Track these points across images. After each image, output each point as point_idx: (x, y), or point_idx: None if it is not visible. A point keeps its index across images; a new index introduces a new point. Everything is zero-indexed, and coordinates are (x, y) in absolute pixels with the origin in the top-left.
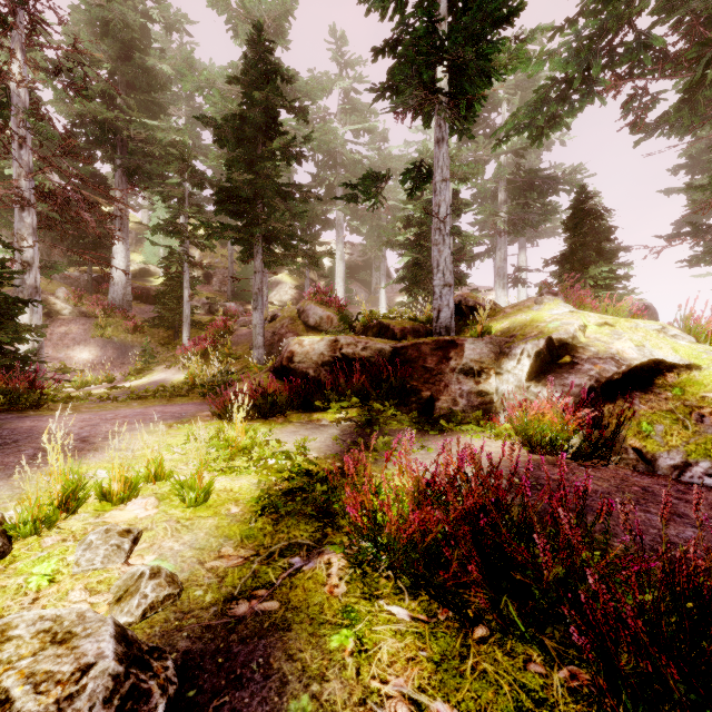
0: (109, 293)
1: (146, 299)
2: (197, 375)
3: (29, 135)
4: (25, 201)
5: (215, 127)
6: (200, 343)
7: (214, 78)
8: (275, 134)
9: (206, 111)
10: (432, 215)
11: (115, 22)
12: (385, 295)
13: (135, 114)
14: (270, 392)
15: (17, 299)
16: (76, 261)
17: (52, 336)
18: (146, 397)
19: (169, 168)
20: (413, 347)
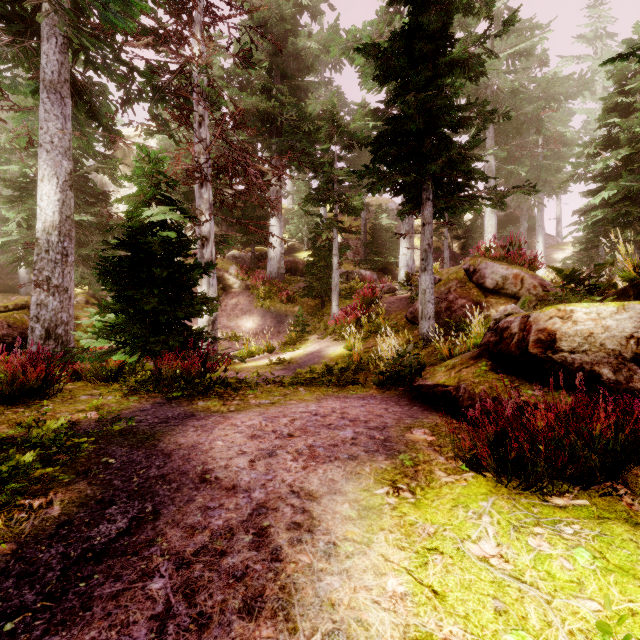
0: (267, 267)
1: (294, 272)
2: (360, 352)
3: (206, 113)
4: (202, 176)
5: (377, 56)
6: (351, 312)
7: (360, 33)
8: (448, 46)
9: (341, 94)
10: None
11: (271, 20)
12: (543, 250)
13: (287, 99)
14: (596, 430)
15: (190, 270)
16: (243, 243)
17: (226, 307)
18: (312, 381)
19: (319, 135)
20: None
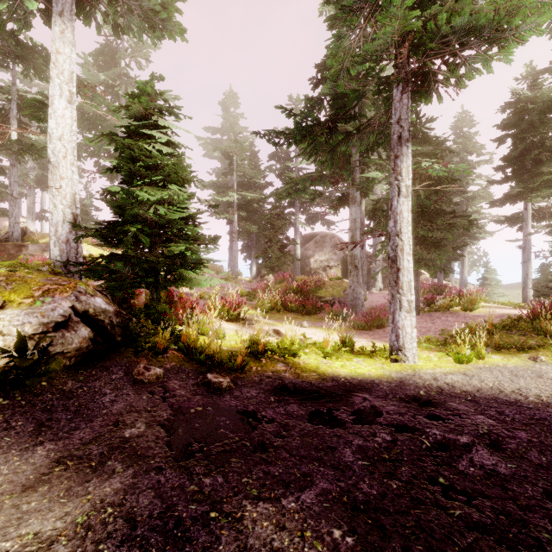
0: None
1: None
2: None
3: None
4: None
5: None
6: None
7: None
8: None
9: None
10: (11, 195)
11: None
12: None
13: None
14: None
15: None
16: None
17: None
18: None
19: None
20: (1, 246)
